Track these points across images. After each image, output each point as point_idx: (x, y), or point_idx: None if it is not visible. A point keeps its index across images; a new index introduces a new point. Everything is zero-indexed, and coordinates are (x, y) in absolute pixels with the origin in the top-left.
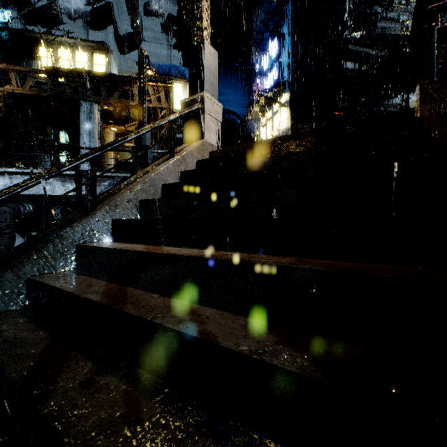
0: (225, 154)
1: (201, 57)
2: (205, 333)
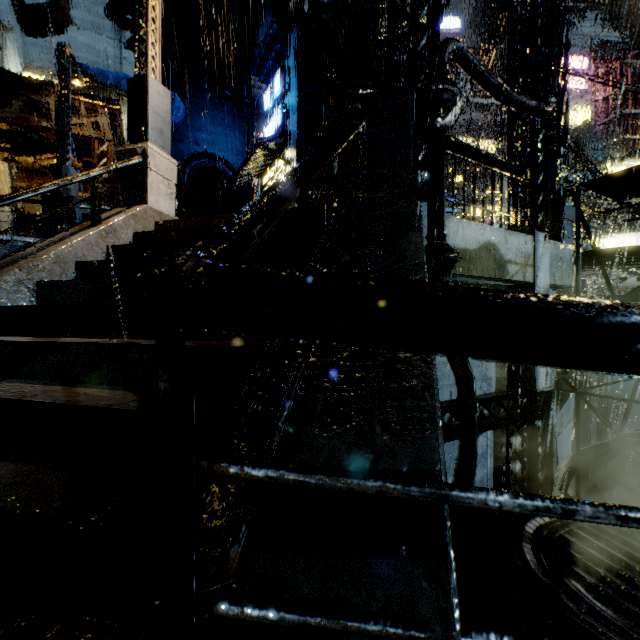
0: (177, 226)
1: (144, 95)
2: (72, 401)
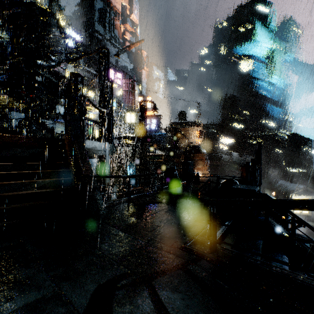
0: None
1: None
2: (33, 192)
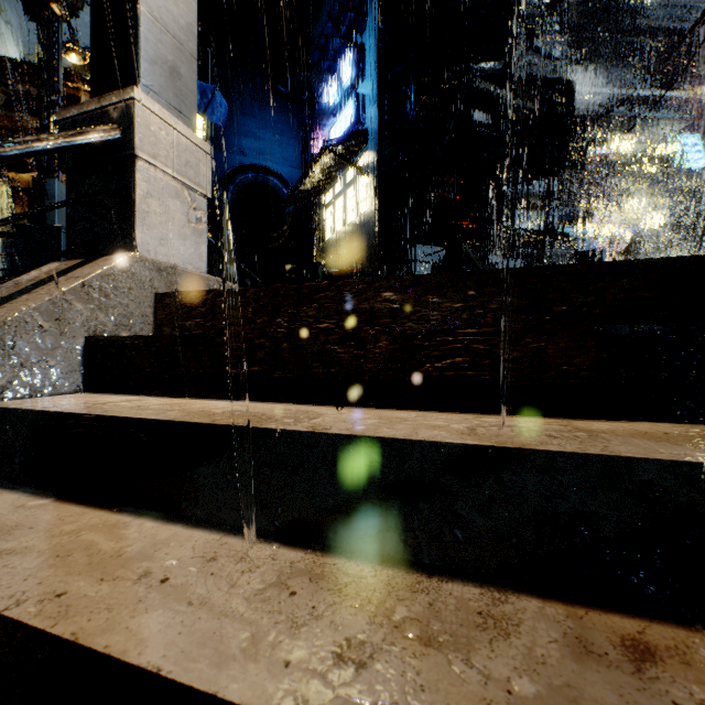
0: (208, 308)
1: None
2: None
